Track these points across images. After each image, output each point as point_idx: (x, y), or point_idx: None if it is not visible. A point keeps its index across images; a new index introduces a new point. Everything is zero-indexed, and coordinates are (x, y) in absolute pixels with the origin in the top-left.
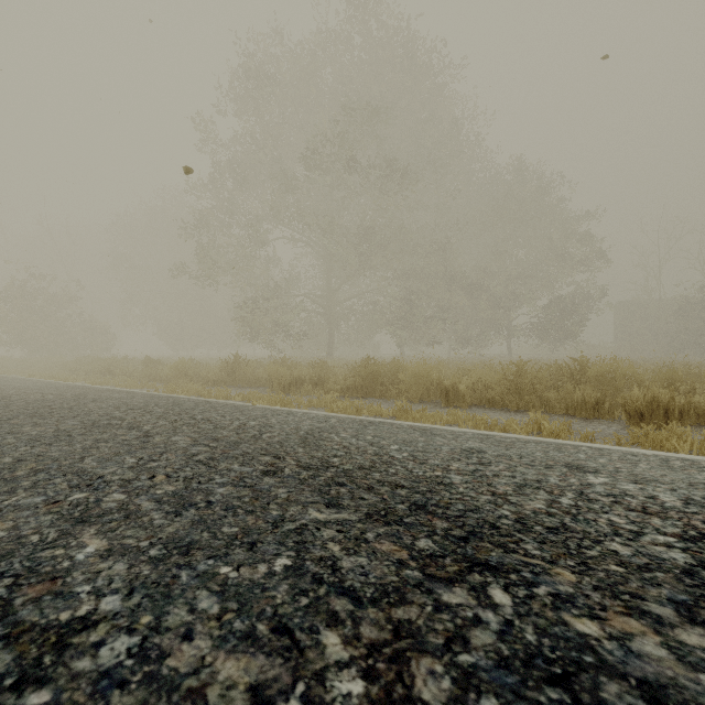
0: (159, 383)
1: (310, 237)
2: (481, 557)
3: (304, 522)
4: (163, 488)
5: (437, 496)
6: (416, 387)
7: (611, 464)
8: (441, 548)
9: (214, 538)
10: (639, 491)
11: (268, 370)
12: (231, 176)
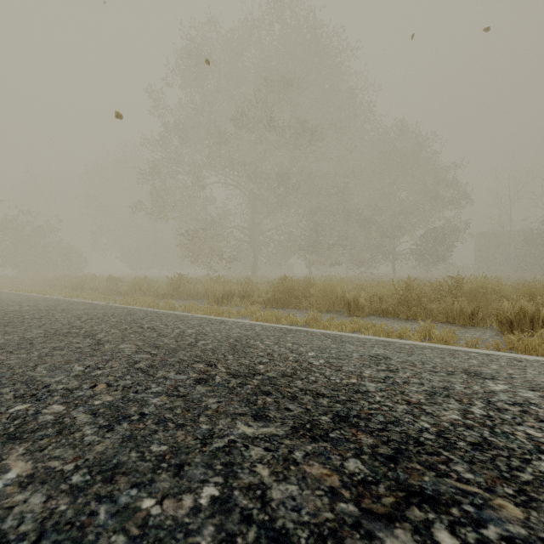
0: (118, 296)
1: (238, 182)
2: (415, 484)
3: (232, 438)
4: (101, 398)
5: (357, 406)
6: (324, 299)
7: (503, 370)
8: (371, 470)
9: (141, 459)
10: (540, 399)
11: (205, 286)
12: (177, 134)
